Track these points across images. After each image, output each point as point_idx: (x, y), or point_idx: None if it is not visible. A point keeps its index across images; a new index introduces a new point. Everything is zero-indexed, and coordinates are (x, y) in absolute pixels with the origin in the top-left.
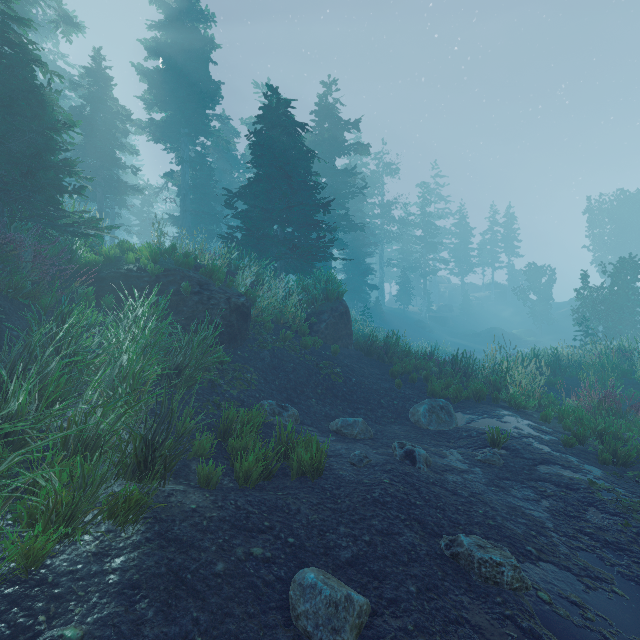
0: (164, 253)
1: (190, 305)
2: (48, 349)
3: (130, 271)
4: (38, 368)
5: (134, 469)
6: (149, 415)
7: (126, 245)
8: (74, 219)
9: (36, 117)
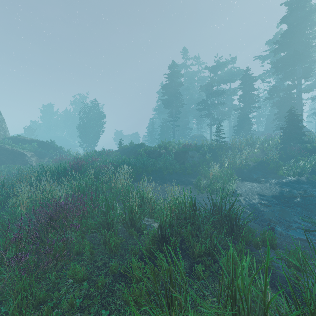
0: None
1: None
2: (291, 162)
3: None
4: (290, 164)
5: (297, 175)
6: (309, 174)
7: None
8: (306, 140)
9: (297, 126)
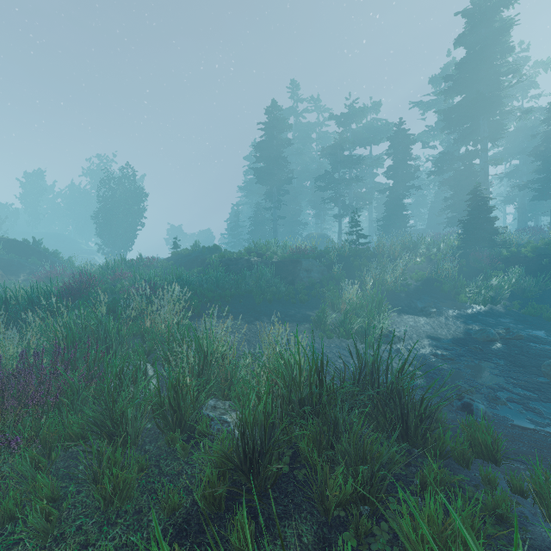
0: (546, 244)
1: (548, 268)
2: (479, 280)
3: (520, 257)
4: (477, 283)
5: (490, 302)
6: (507, 300)
7: (524, 245)
8: (500, 242)
9: (486, 219)
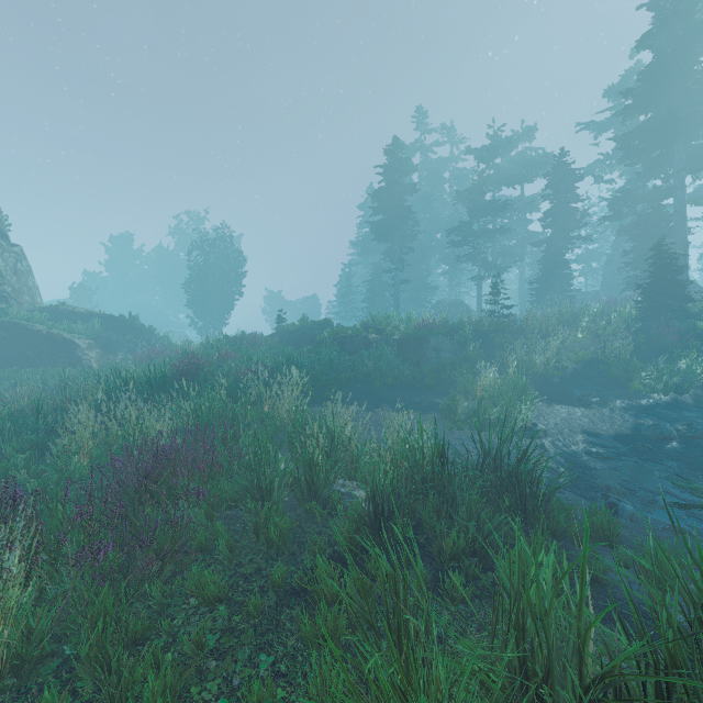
0: None
1: None
2: (660, 362)
3: None
4: (657, 367)
5: (674, 391)
6: (700, 388)
7: None
8: (695, 311)
9: (674, 282)
